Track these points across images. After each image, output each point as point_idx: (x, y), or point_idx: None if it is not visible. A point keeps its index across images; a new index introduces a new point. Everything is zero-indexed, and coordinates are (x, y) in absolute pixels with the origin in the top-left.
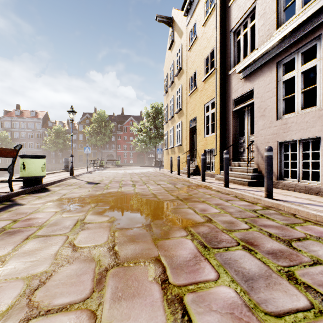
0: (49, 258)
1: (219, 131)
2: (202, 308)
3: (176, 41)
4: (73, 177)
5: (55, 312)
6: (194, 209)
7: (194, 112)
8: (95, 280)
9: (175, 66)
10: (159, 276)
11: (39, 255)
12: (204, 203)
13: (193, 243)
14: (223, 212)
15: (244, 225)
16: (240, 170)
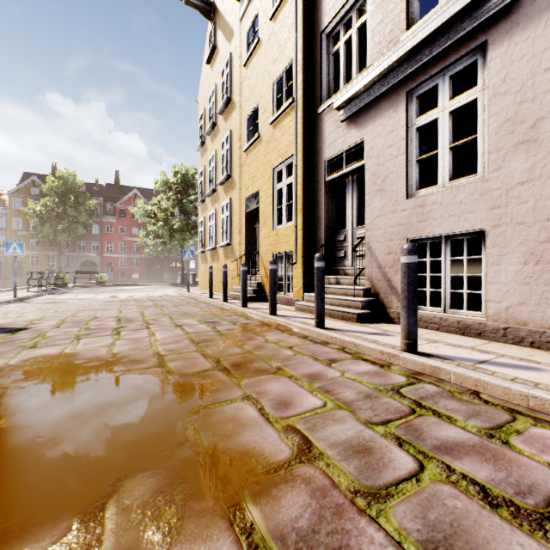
0: None
1: (301, 218)
2: None
3: (222, 47)
4: None
5: None
6: (258, 403)
7: (255, 182)
8: None
9: (219, 96)
10: None
11: None
12: (282, 375)
13: None
14: (331, 404)
15: (399, 455)
16: (341, 291)
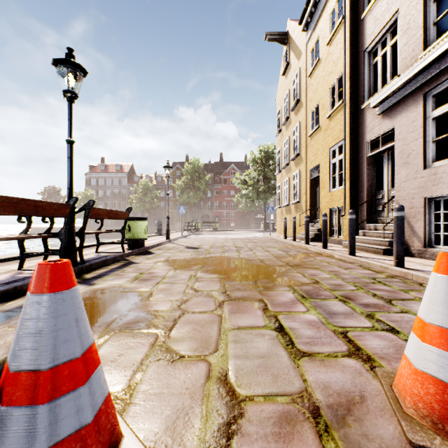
0: (180, 294)
1: (348, 184)
2: (289, 320)
3: (293, 63)
4: (169, 242)
5: (197, 313)
6: (302, 274)
7: (316, 158)
8: (217, 305)
9: (291, 97)
10: (261, 307)
11: (172, 292)
12: (317, 269)
13: (293, 294)
14: (335, 277)
15: (351, 287)
16: (376, 235)
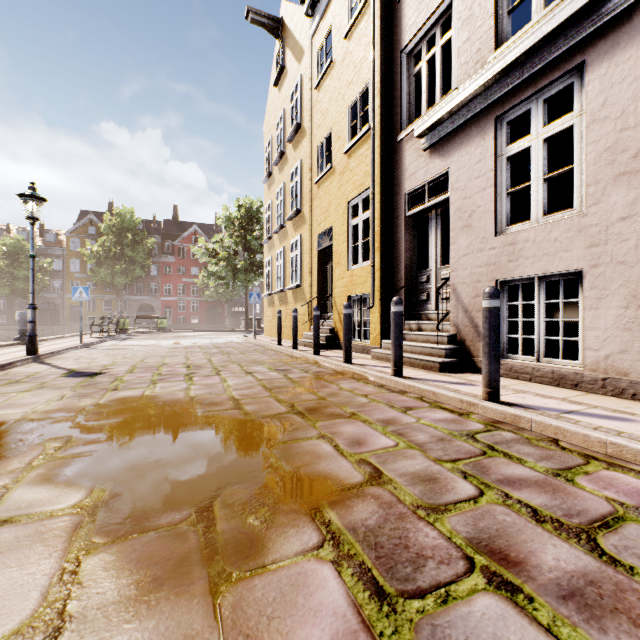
0: None
1: (379, 257)
2: None
3: (291, 68)
4: (35, 360)
5: None
6: (333, 441)
7: (327, 217)
8: None
9: (287, 122)
10: None
11: None
12: (356, 419)
13: (340, 578)
14: (403, 444)
15: (462, 484)
16: (423, 338)
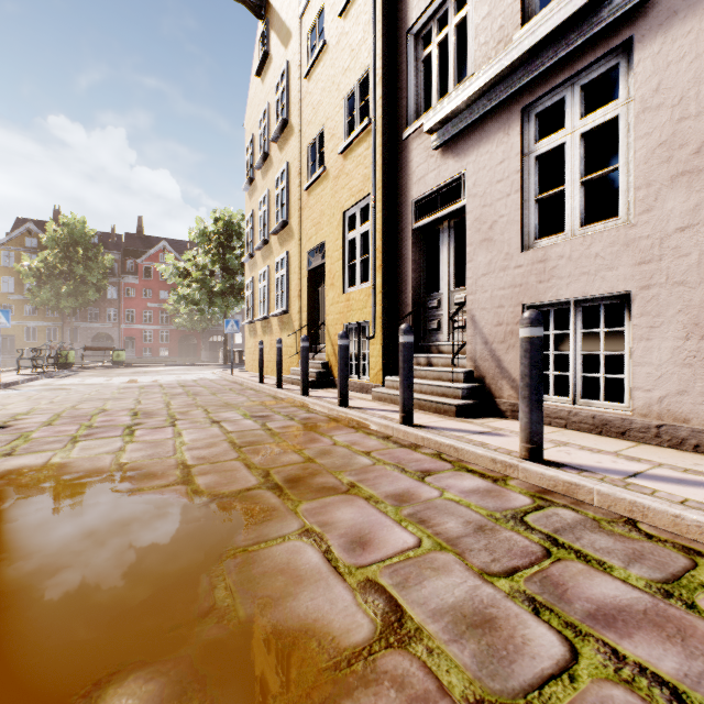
0: None
1: (380, 278)
2: None
3: (276, 54)
4: None
5: None
6: (323, 542)
7: (319, 230)
8: None
9: (272, 118)
10: None
11: None
12: (357, 495)
13: None
14: (429, 542)
15: (537, 631)
16: (434, 375)
